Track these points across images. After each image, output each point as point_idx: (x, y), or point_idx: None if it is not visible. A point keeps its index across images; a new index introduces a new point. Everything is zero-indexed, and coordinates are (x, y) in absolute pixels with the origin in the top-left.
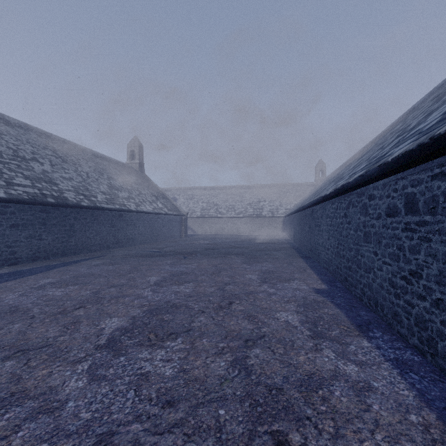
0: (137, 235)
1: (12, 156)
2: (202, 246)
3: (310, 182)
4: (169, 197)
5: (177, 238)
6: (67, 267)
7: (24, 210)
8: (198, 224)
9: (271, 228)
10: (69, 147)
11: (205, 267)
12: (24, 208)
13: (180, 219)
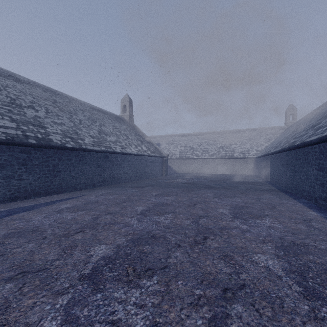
0: (122, 174)
1: (8, 103)
2: (180, 186)
3: (280, 126)
4: (153, 142)
5: (159, 176)
6: (29, 212)
7: (0, 150)
8: (177, 164)
9: (242, 168)
10: (70, 101)
11: (182, 225)
12: (0, 149)
13: (162, 160)
